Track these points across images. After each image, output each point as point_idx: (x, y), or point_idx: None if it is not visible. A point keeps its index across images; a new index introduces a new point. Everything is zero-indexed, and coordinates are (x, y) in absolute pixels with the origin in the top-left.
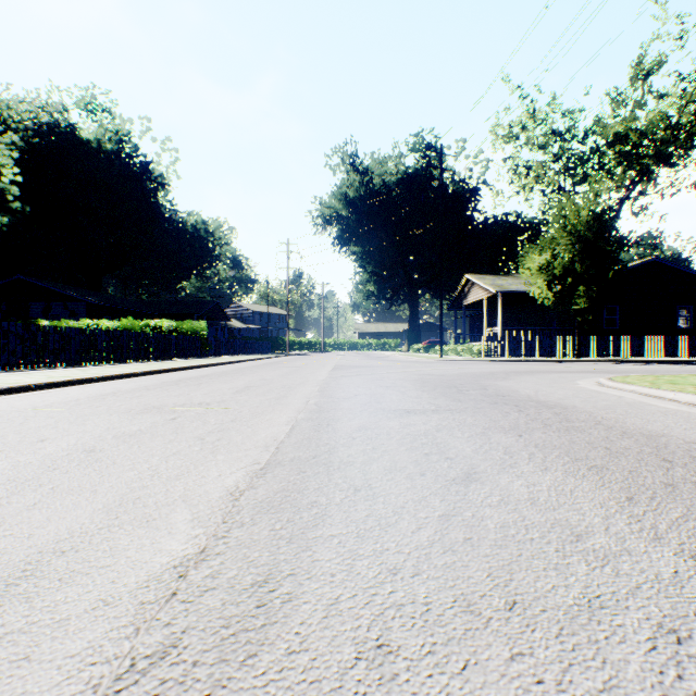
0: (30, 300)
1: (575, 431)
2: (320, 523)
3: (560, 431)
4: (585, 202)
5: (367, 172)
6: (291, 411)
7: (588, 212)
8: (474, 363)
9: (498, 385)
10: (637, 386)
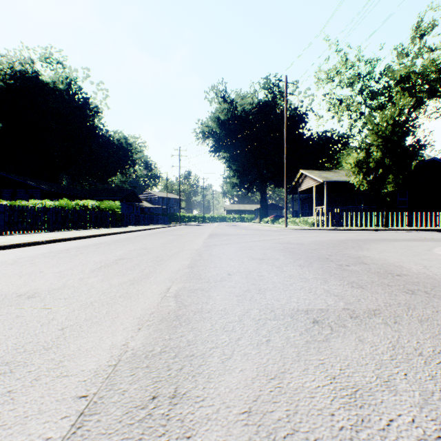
0: (3, 188)
1: None
2: None
3: None
4: (392, 115)
5: (232, 102)
6: (130, 320)
7: (394, 122)
8: (314, 232)
9: (369, 257)
10: None
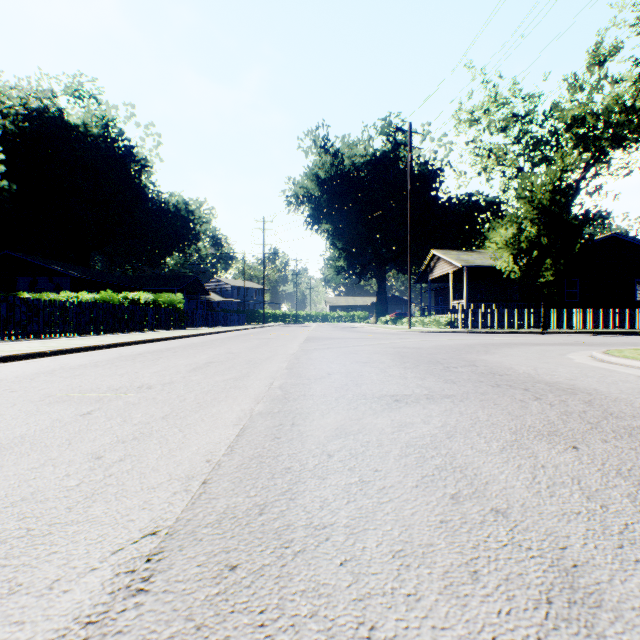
0: (17, 274)
1: None
2: None
3: (624, 436)
4: (551, 178)
5: (337, 154)
6: (248, 399)
7: (554, 187)
8: (445, 335)
9: (486, 360)
10: None
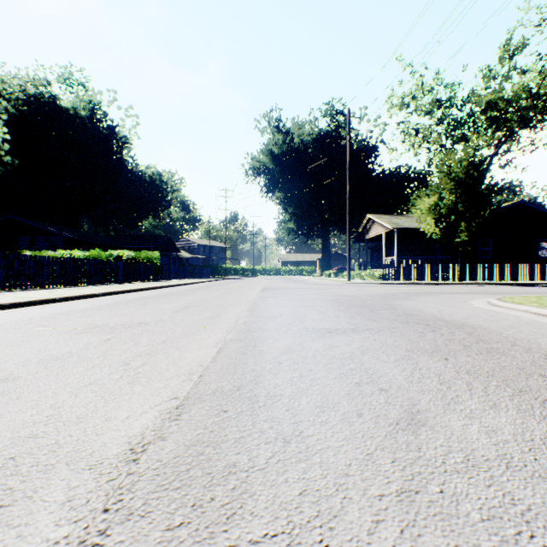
0: (19, 235)
1: (497, 353)
2: (237, 512)
3: (483, 353)
4: (466, 155)
5: (288, 133)
6: (221, 331)
7: (469, 163)
8: (377, 286)
9: (404, 305)
10: (529, 306)
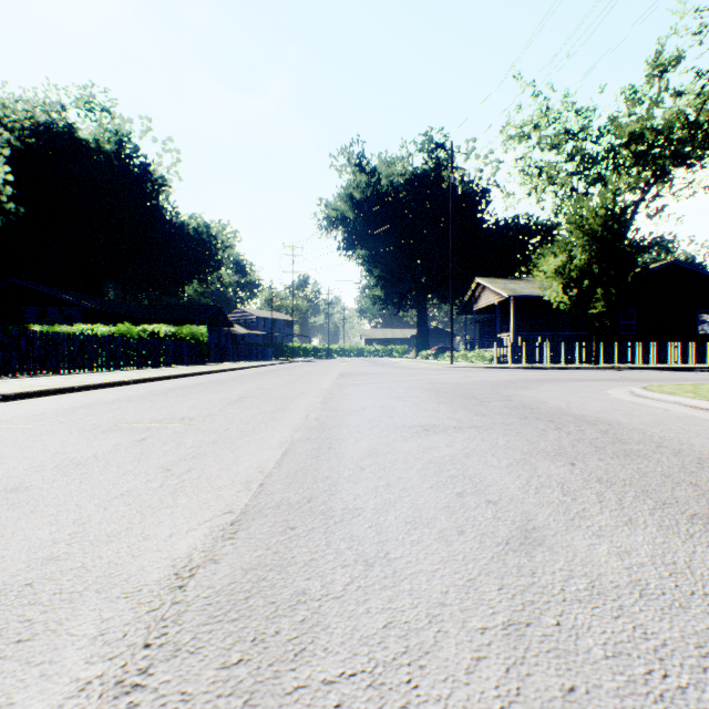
0: (25, 305)
1: (638, 456)
2: (307, 647)
3: (619, 456)
4: (603, 201)
5: (373, 173)
6: (287, 429)
7: (607, 212)
8: (488, 370)
9: (522, 395)
10: (683, 397)
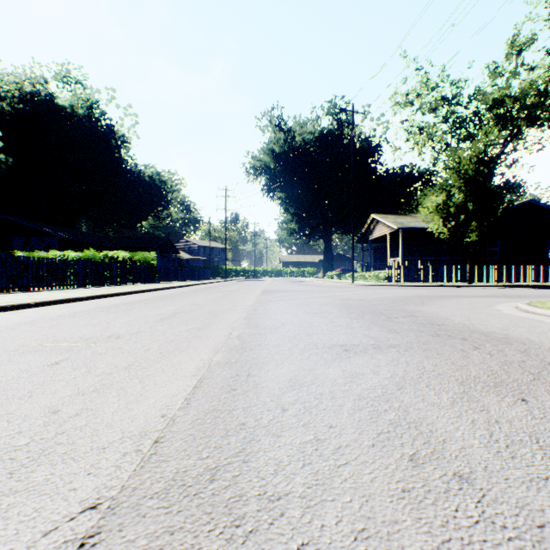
0: (13, 235)
1: None
2: None
3: None
4: (476, 151)
5: (290, 131)
6: (208, 349)
7: (479, 159)
8: (383, 288)
9: (423, 311)
10: None
